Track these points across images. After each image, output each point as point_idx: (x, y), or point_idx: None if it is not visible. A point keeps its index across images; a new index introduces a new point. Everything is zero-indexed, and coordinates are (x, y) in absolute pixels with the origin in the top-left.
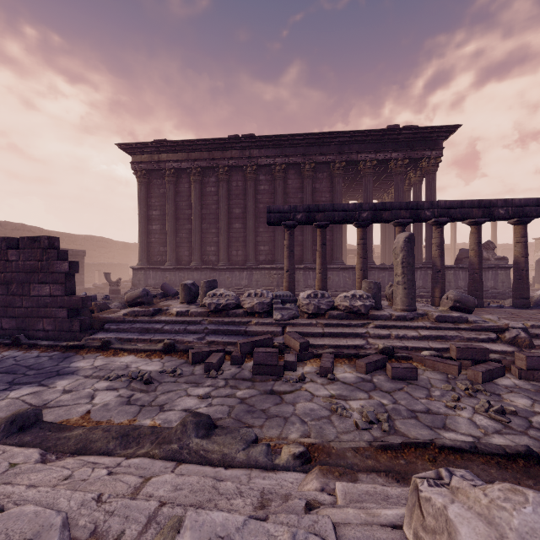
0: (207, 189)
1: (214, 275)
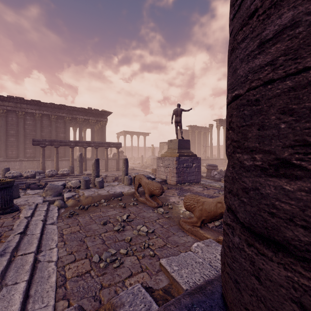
0: None
1: None
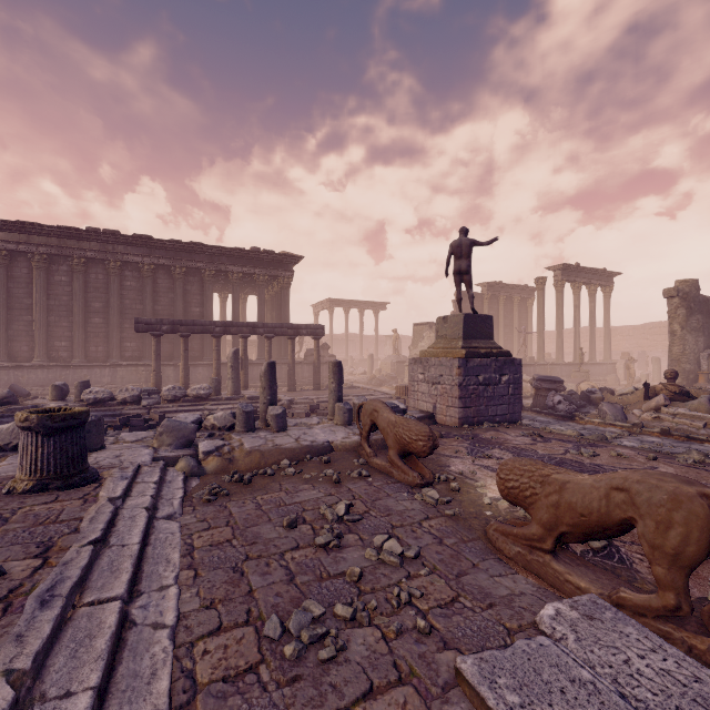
0: (57, 278)
1: (67, 373)
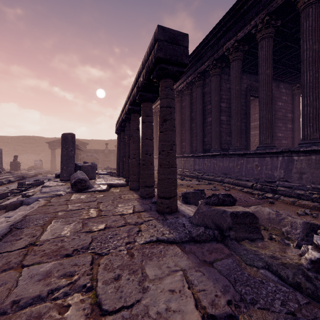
0: None
1: None
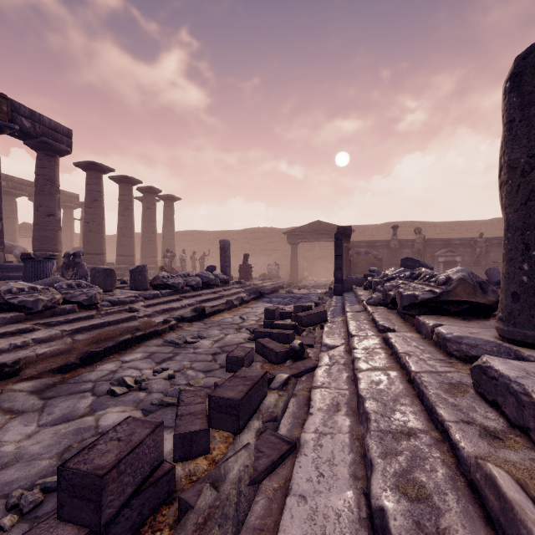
0: None
1: None
